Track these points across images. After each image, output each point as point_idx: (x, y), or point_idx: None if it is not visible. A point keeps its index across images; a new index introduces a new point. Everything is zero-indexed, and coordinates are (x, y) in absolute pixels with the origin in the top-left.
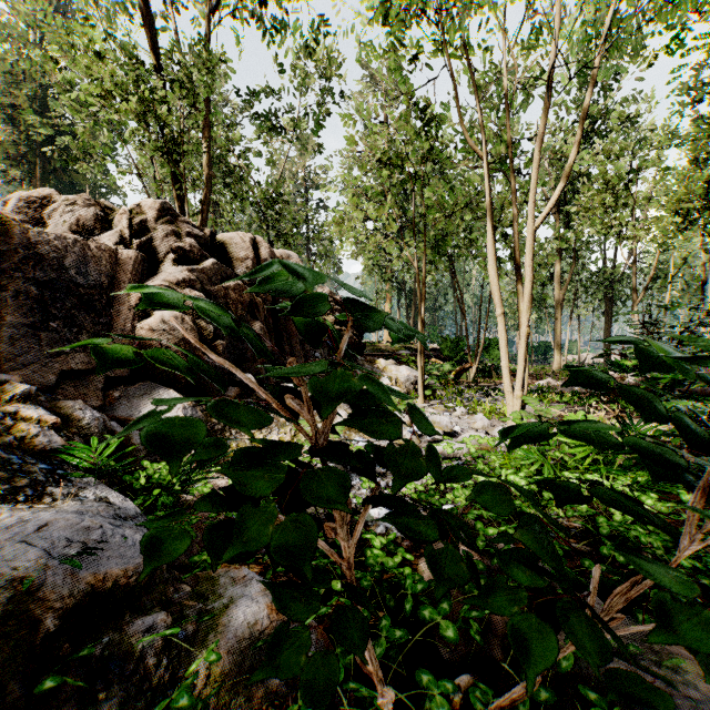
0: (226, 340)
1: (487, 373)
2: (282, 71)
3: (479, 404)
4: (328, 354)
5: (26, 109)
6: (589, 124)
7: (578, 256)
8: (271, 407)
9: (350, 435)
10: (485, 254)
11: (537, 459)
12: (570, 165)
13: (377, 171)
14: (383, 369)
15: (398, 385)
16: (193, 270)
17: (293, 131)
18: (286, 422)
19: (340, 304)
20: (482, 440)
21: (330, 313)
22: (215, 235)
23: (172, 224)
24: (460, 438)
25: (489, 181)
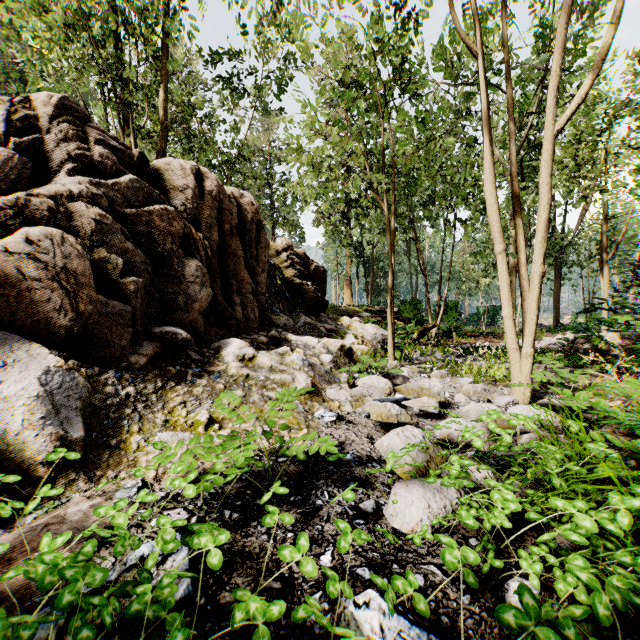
0: (145, 278)
1: (446, 333)
2: (244, 33)
3: (457, 364)
4: (288, 309)
5: (2, 83)
6: (543, 94)
7: (530, 223)
8: (205, 369)
9: (311, 406)
10: (464, 195)
11: (637, 461)
12: (607, 45)
13: (343, 95)
14: (347, 327)
15: (365, 344)
16: (99, 183)
17: (256, 97)
18: (225, 389)
19: (301, 258)
20: (515, 421)
21: (290, 266)
22: (148, 160)
23: (79, 130)
24: (464, 412)
25: (486, 86)
